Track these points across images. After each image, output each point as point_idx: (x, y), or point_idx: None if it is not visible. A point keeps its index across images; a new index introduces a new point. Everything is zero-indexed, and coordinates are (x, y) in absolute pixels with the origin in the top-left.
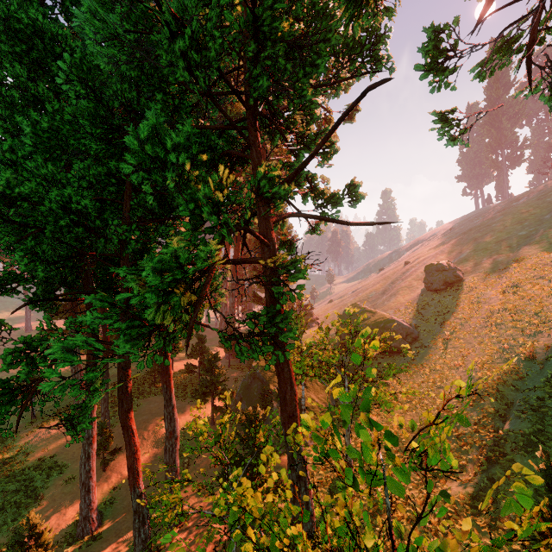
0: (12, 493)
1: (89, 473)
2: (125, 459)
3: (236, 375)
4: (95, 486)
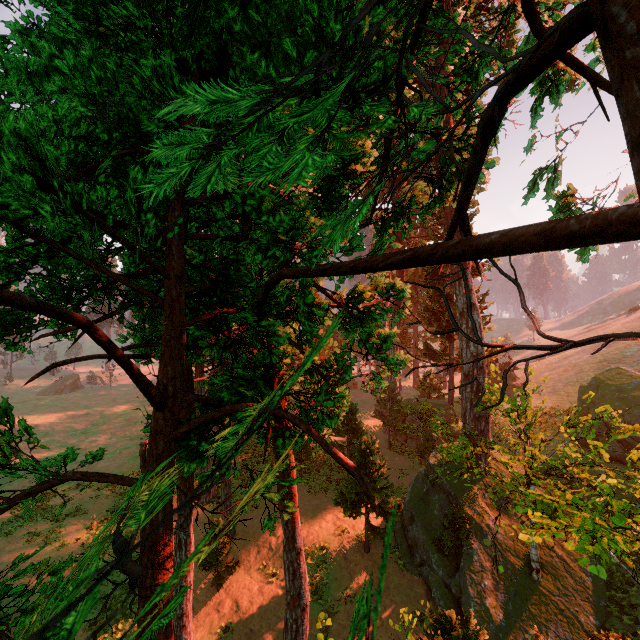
0: (122, 587)
1: (181, 620)
2: (245, 577)
3: (400, 464)
4: (190, 639)
